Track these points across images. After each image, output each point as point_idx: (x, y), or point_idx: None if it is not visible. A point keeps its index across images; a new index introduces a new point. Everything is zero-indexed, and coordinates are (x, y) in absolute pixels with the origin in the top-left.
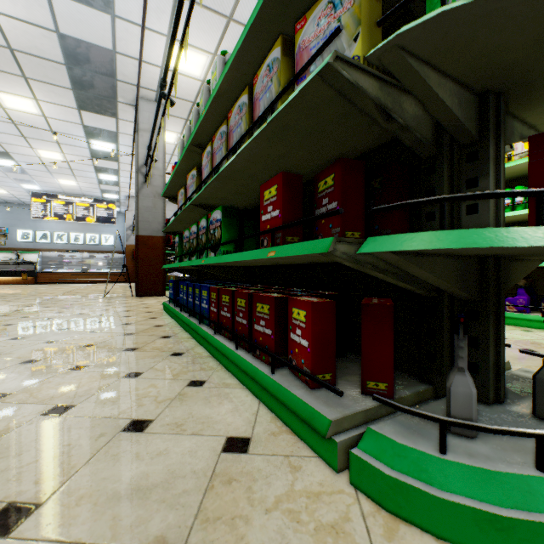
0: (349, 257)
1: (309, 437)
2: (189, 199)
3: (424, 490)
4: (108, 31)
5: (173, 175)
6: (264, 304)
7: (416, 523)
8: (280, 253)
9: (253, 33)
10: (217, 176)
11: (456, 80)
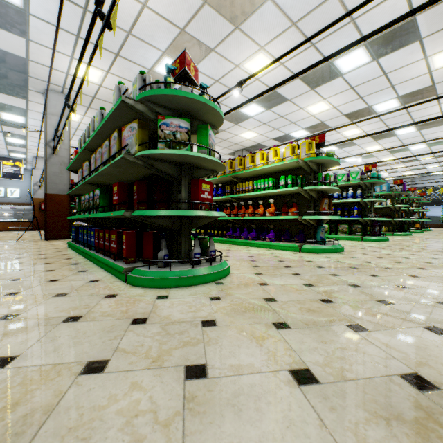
0: (131, 217)
1: (121, 276)
2: (84, 178)
3: (140, 277)
4: (23, 47)
5: (75, 160)
6: (114, 235)
7: (138, 286)
8: (114, 214)
9: (108, 121)
10: (96, 174)
11: (168, 161)
